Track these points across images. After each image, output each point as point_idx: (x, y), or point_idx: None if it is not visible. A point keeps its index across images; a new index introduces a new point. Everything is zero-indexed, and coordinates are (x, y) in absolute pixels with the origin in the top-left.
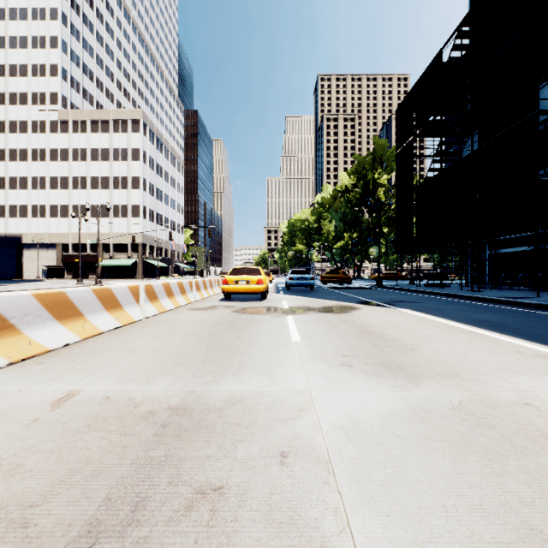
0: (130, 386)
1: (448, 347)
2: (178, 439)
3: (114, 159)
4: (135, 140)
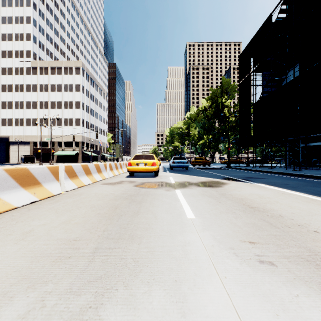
0: None
1: None
2: None
3: (64, 91)
4: (77, 79)
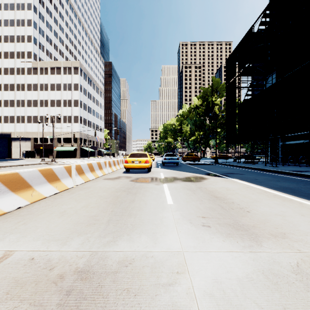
0: (52, 247)
1: (271, 209)
2: None
3: (63, 90)
4: (76, 79)
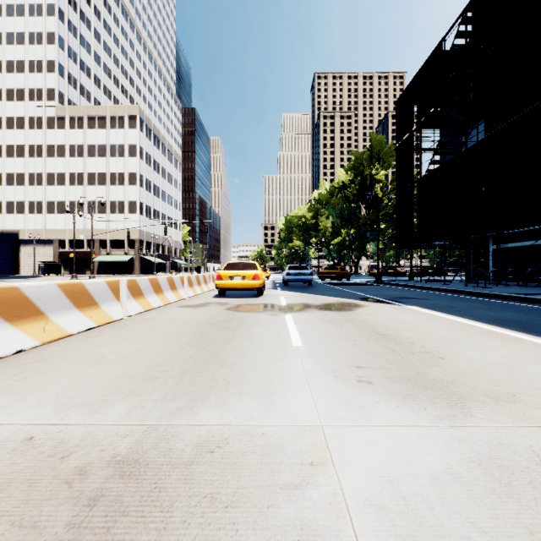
0: (71, 417)
1: (483, 354)
2: (105, 538)
3: (111, 155)
4: (132, 136)
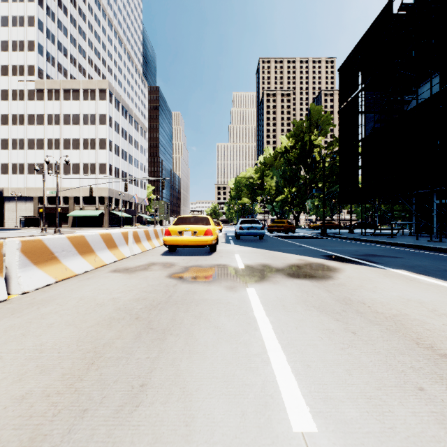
0: None
1: None
2: None
3: (84, 123)
4: (102, 107)
